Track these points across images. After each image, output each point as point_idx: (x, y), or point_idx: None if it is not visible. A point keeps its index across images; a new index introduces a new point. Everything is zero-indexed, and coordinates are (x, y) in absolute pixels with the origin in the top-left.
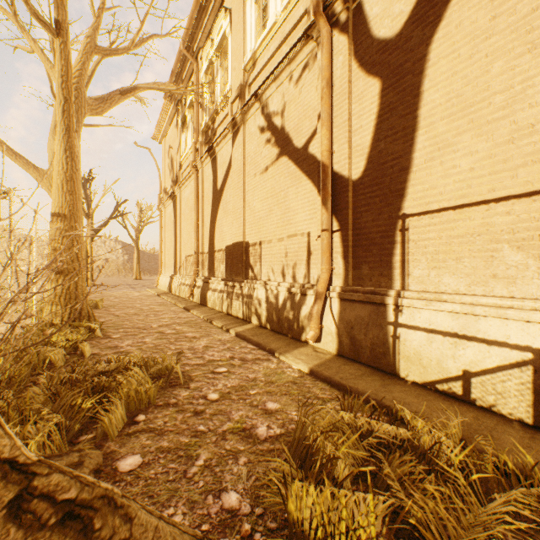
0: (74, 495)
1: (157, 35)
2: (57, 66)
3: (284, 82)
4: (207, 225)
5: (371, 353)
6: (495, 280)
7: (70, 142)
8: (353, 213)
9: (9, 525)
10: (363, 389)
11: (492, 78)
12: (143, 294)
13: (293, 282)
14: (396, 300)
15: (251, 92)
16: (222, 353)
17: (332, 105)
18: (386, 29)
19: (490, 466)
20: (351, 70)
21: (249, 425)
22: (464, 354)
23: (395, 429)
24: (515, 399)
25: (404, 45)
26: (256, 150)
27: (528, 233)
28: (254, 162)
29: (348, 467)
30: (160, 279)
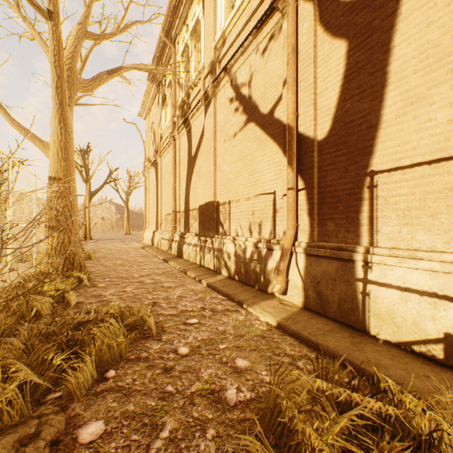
0: None
1: (139, 22)
2: (50, 46)
3: (251, 55)
4: (183, 188)
5: (339, 308)
6: None
7: (63, 114)
8: (319, 171)
9: None
10: (333, 347)
11: None
12: (130, 246)
13: (259, 237)
14: (365, 257)
15: (221, 67)
16: (194, 304)
17: (297, 71)
18: None
19: None
20: (316, 35)
21: (218, 386)
22: (446, 316)
23: (382, 406)
24: None
25: (372, 3)
26: (225, 119)
27: None
28: (224, 130)
29: None
30: (145, 234)
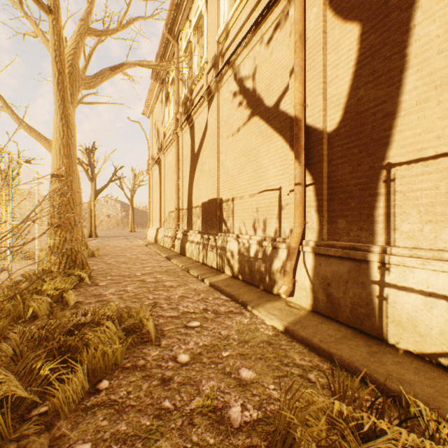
0: None
1: (141, 17)
2: (51, 41)
3: (255, 46)
4: (186, 185)
5: (352, 312)
6: None
7: (65, 111)
8: (328, 165)
9: None
10: (348, 357)
11: None
12: (134, 244)
13: (264, 235)
14: (381, 257)
15: (224, 61)
16: (196, 305)
17: (304, 59)
18: None
19: None
20: (325, 20)
21: (220, 403)
22: None
23: (417, 440)
24: None
25: None
26: (228, 114)
27: None
28: (227, 125)
29: None
30: (149, 232)
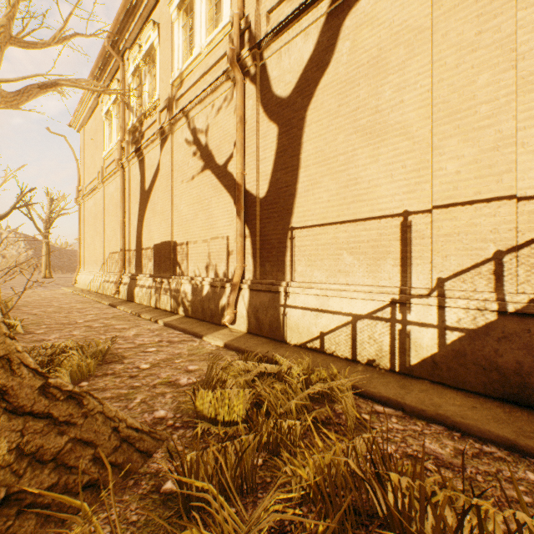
0: (71, 389)
1: (81, 35)
2: None
3: (208, 106)
4: (135, 223)
5: (270, 328)
6: (340, 274)
7: None
8: (260, 223)
9: (41, 397)
10: (260, 352)
11: (338, 144)
12: (59, 292)
13: (215, 277)
14: (285, 289)
15: (179, 107)
16: (151, 339)
17: (244, 137)
18: (282, 91)
19: (315, 377)
20: (258, 113)
21: (174, 379)
22: (321, 322)
23: (268, 365)
24: (344, 345)
25: (292, 106)
26: (183, 160)
27: (355, 244)
28: (181, 170)
29: (234, 384)
30: (79, 277)
